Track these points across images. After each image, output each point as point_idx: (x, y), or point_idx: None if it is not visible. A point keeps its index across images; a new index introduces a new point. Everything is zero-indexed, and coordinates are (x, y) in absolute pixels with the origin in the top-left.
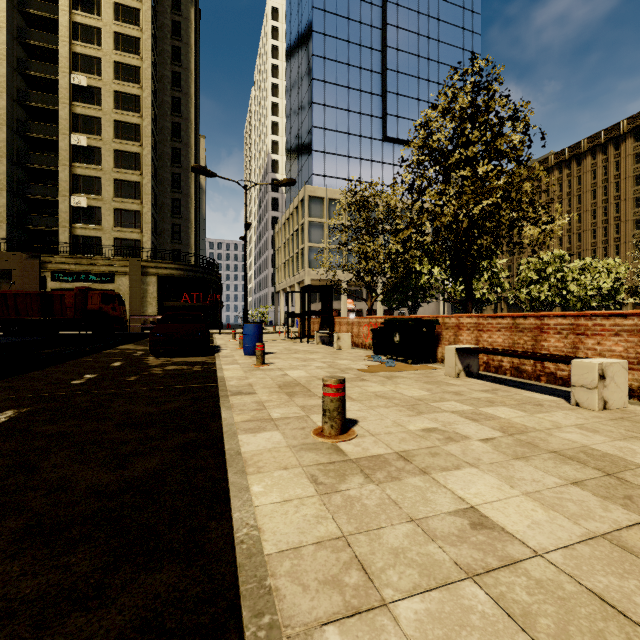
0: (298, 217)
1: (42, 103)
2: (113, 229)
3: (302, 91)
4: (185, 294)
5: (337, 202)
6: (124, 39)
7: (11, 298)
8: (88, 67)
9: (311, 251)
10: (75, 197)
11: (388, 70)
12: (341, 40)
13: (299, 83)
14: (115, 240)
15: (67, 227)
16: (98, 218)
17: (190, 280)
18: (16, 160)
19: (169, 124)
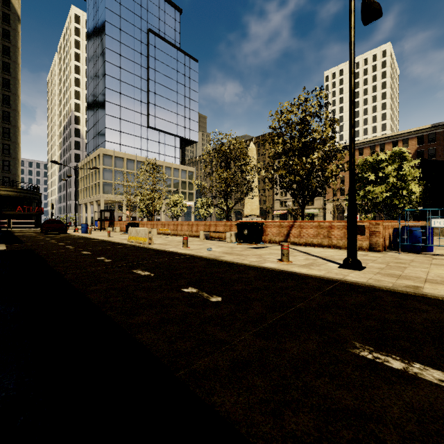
0: (96, 164)
1: None
2: None
3: (99, 89)
4: (19, 207)
5: (120, 158)
6: None
7: None
8: None
9: (105, 184)
10: None
11: (150, 91)
12: (123, 69)
13: (96, 83)
14: None
15: None
16: None
17: (21, 198)
18: None
19: (0, 95)
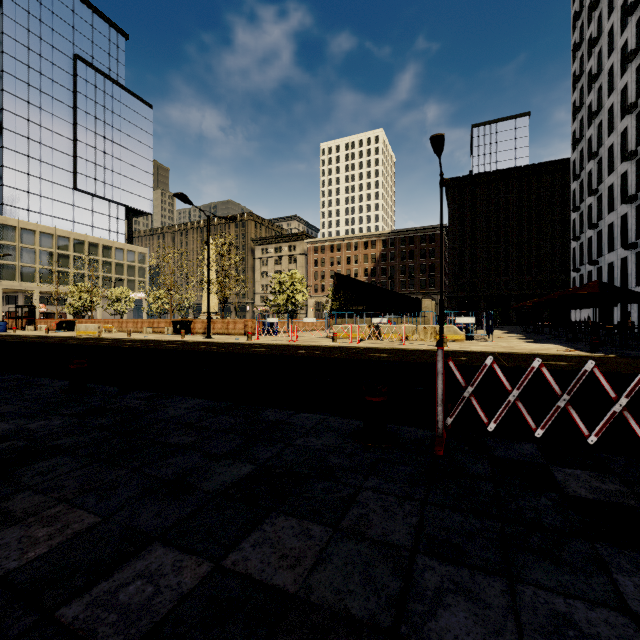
0: None
1: None
2: None
3: None
4: None
5: (30, 231)
6: None
7: None
8: None
9: (3, 266)
10: None
11: (78, 141)
12: (33, 105)
13: None
14: None
15: None
16: None
17: None
18: None
19: None
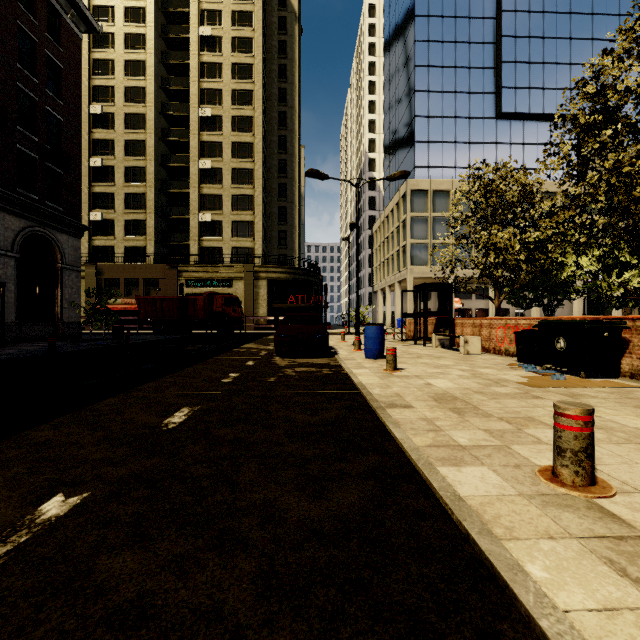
0: (399, 213)
1: (178, 137)
2: (231, 239)
3: (403, 82)
4: (291, 296)
5: (443, 193)
6: (240, 68)
7: (159, 302)
8: (212, 99)
9: (414, 248)
10: (202, 214)
11: (503, 37)
12: (447, 17)
13: (399, 74)
14: (232, 249)
15: (196, 240)
16: (219, 231)
17: (295, 282)
18: (160, 188)
19: (276, 138)
